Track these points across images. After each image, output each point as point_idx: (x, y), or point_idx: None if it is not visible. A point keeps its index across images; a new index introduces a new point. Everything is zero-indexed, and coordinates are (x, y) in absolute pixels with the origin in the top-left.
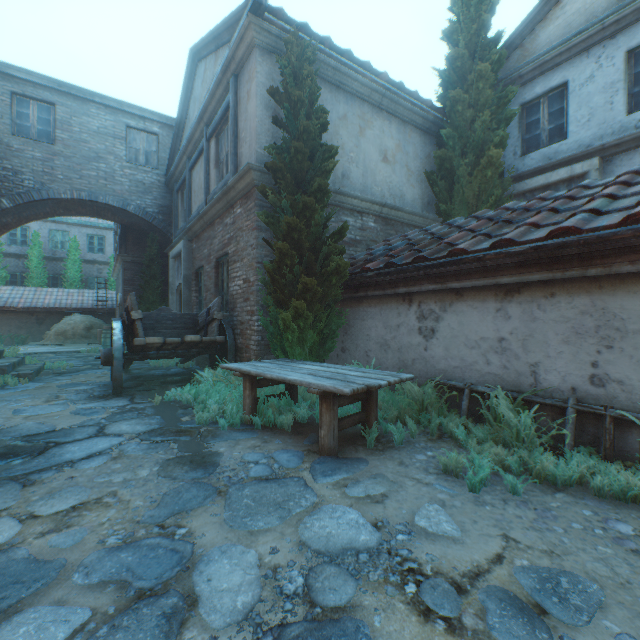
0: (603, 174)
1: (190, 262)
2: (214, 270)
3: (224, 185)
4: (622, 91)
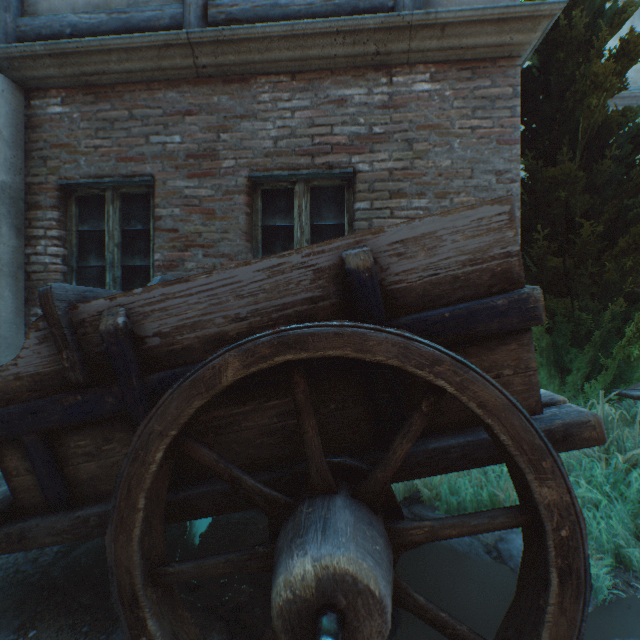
0: None
1: (19, 150)
2: (244, 197)
3: (350, 5)
4: None
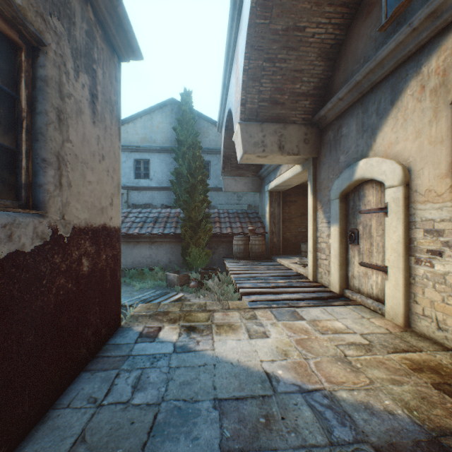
0: (129, 195)
1: None
2: None
3: None
4: (133, 171)
